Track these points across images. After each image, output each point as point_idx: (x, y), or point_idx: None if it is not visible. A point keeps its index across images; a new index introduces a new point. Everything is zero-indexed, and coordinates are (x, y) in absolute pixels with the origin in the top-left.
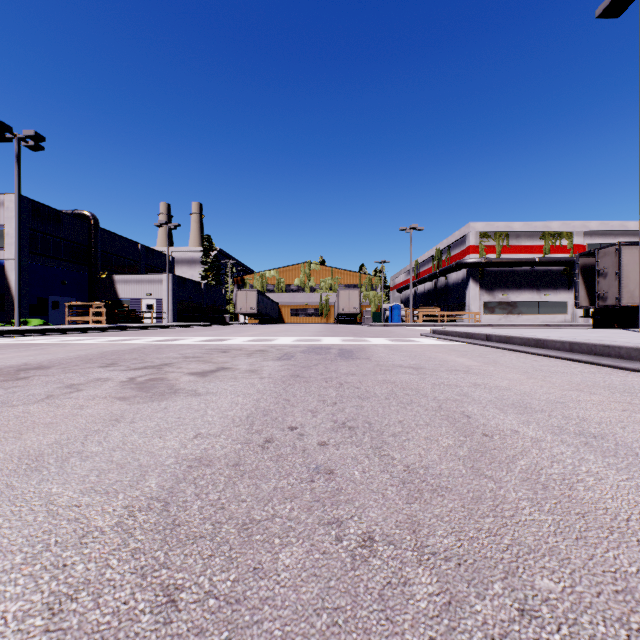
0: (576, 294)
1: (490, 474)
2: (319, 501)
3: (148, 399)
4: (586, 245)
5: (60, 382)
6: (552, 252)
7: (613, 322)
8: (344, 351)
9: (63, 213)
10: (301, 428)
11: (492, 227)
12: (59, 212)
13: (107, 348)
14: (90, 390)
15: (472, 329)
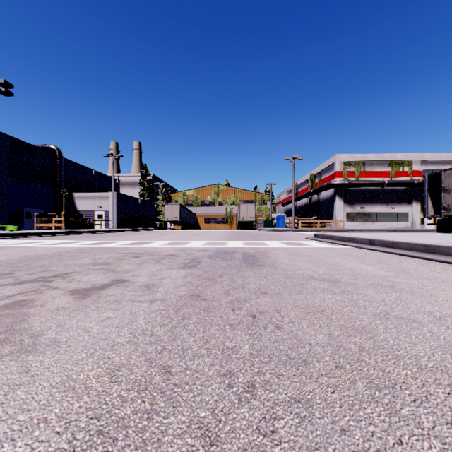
0: (425, 206)
1: None
2: None
3: None
4: (422, 171)
5: None
6: (397, 176)
7: None
8: (248, 256)
9: (35, 146)
10: None
11: (353, 157)
12: (31, 146)
13: (35, 252)
14: None
15: (348, 234)
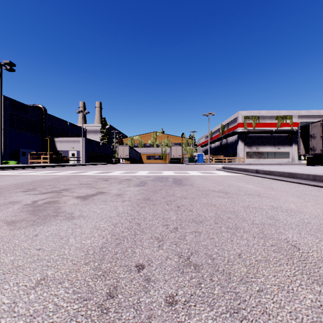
0: (298, 147)
1: None
2: None
3: (30, 223)
4: (299, 122)
5: None
6: (281, 126)
7: (318, 162)
8: (176, 180)
9: (28, 106)
10: (148, 267)
11: (250, 113)
12: (26, 105)
13: (39, 178)
14: None
15: (245, 166)
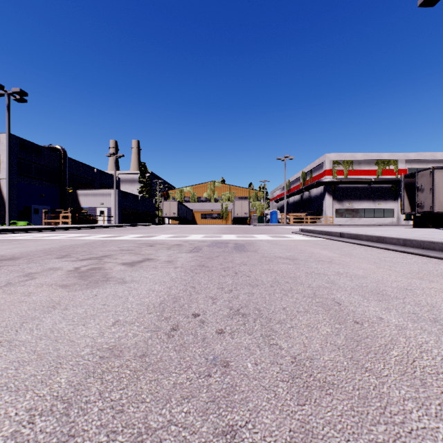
0: (402, 203)
1: (369, 367)
2: (214, 402)
3: (84, 286)
4: (407, 169)
5: (21, 271)
6: (383, 174)
7: (428, 223)
8: (238, 245)
9: (41, 147)
10: (203, 315)
11: (341, 157)
12: (39, 146)
13: (67, 243)
14: (42, 278)
15: (329, 228)
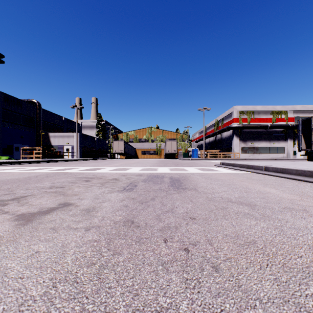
0: (300, 142)
1: None
2: None
3: None
4: (294, 118)
5: None
6: (276, 121)
7: None
8: (174, 180)
9: (21, 100)
10: None
11: (245, 108)
12: (19, 100)
13: (10, 176)
14: None
15: (246, 162)
